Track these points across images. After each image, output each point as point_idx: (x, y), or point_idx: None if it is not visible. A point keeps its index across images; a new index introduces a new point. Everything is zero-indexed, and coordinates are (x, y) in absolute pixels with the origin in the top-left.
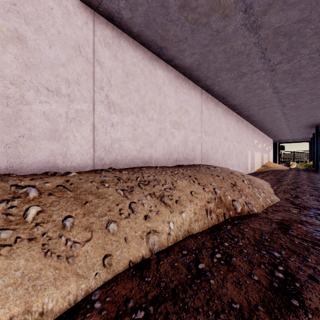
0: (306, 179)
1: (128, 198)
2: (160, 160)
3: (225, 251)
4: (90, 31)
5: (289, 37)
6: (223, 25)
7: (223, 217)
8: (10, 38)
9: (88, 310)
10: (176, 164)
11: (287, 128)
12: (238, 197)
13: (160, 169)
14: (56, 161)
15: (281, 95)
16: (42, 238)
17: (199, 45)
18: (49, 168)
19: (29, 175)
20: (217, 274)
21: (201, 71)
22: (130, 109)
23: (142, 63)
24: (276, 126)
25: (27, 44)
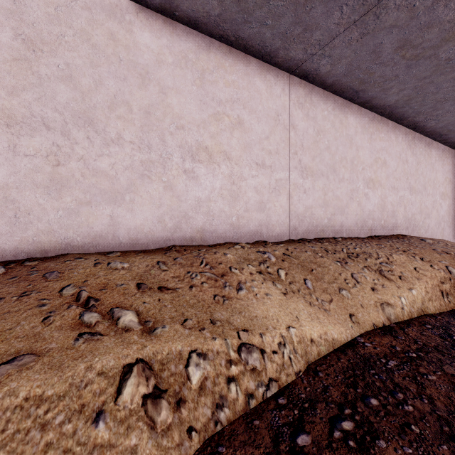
0: None
1: (346, 269)
2: (351, 230)
3: None
4: (286, 96)
5: None
6: None
7: None
8: (234, 124)
9: (363, 346)
10: (370, 235)
11: None
12: None
13: (359, 240)
14: (262, 231)
15: None
16: (299, 293)
17: (414, 79)
18: (257, 238)
19: (247, 243)
20: None
21: (409, 106)
22: (321, 171)
23: (332, 115)
24: None
25: (244, 126)
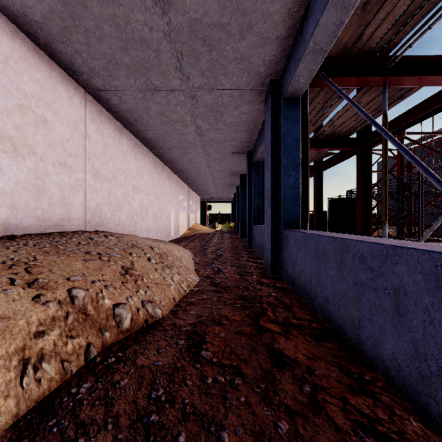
0: (229, 243)
1: None
2: None
3: None
4: None
5: (209, 49)
6: None
7: (82, 357)
8: None
9: None
10: (5, 234)
11: (213, 185)
12: (131, 295)
13: None
14: None
15: (205, 139)
16: None
17: None
18: None
19: None
20: None
21: (74, 48)
22: None
23: None
24: (203, 180)
25: None
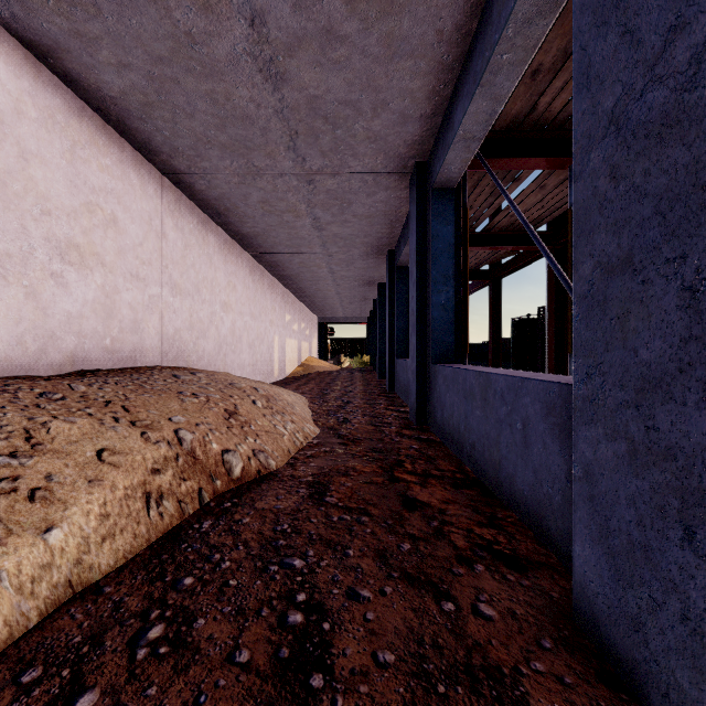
0: (361, 386)
1: None
2: (0, 358)
3: (181, 607)
4: None
5: (333, 127)
6: (203, 27)
7: (197, 500)
8: None
9: None
10: (72, 369)
11: (337, 298)
12: (239, 442)
13: None
14: None
15: (326, 235)
16: None
17: (142, 49)
18: None
19: None
20: (137, 705)
21: (155, 125)
22: None
23: None
24: (321, 291)
25: None
